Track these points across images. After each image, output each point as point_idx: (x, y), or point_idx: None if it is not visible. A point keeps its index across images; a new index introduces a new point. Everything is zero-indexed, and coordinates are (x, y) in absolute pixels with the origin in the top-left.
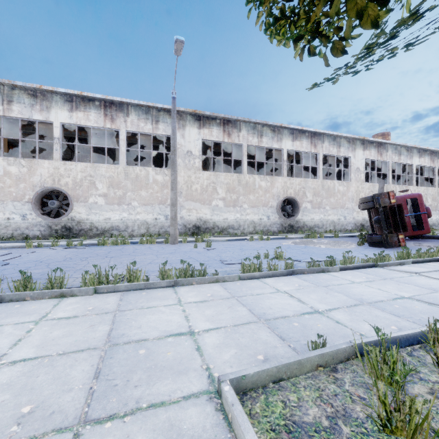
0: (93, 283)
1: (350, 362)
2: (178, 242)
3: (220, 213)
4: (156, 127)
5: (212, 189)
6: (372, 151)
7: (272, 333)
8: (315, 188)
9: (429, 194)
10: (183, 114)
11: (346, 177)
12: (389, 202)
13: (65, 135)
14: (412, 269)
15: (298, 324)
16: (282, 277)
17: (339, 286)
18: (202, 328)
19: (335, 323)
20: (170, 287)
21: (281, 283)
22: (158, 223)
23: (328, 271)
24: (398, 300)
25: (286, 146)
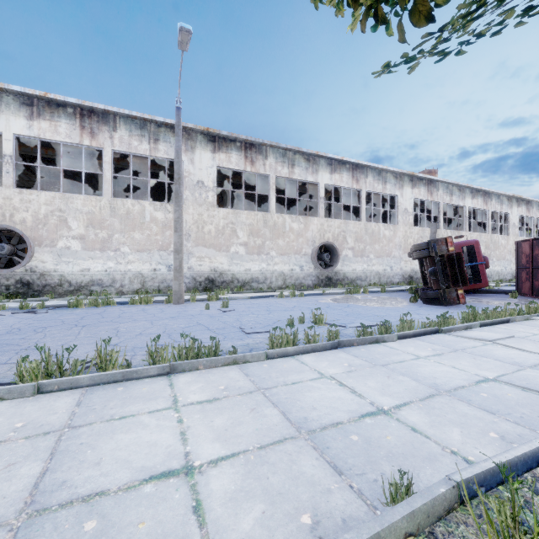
0: (36, 376)
1: (452, 517)
2: (183, 301)
3: (241, 262)
4: (155, 147)
5: (231, 231)
6: (422, 190)
7: (321, 459)
8: (357, 232)
9: (482, 241)
10: (192, 132)
11: (391, 220)
12: (446, 250)
13: (23, 153)
14: (484, 336)
15: (357, 437)
16: (325, 352)
17: (401, 364)
18: (207, 458)
19: (411, 432)
20: (163, 375)
21: (325, 362)
22: (157, 275)
23: (383, 341)
24: (482, 384)
25: (323, 179)
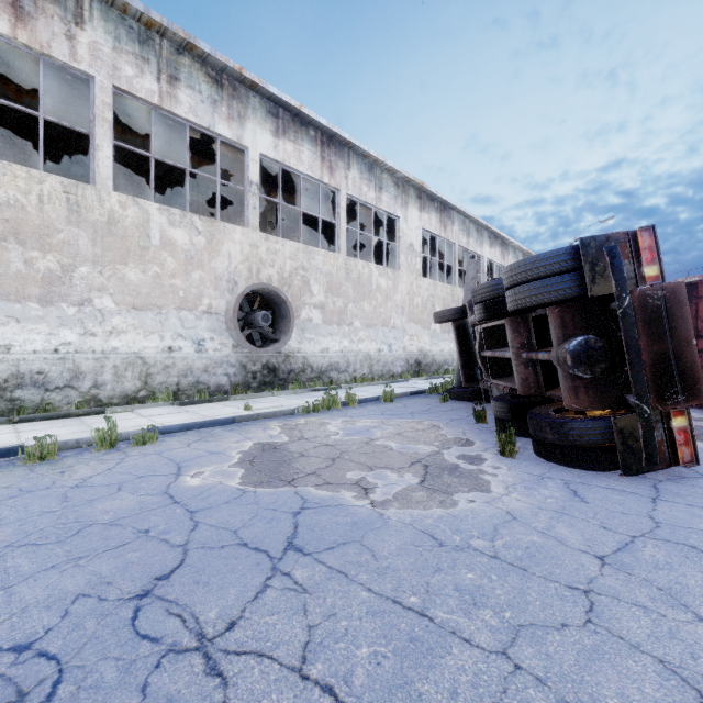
0: None
1: None
2: None
3: None
4: None
5: None
6: (433, 218)
7: None
8: (331, 273)
9: None
10: None
11: None
12: (635, 277)
13: None
14: None
15: None
16: None
17: None
18: None
19: None
20: None
21: None
22: None
23: None
24: None
25: (257, 143)
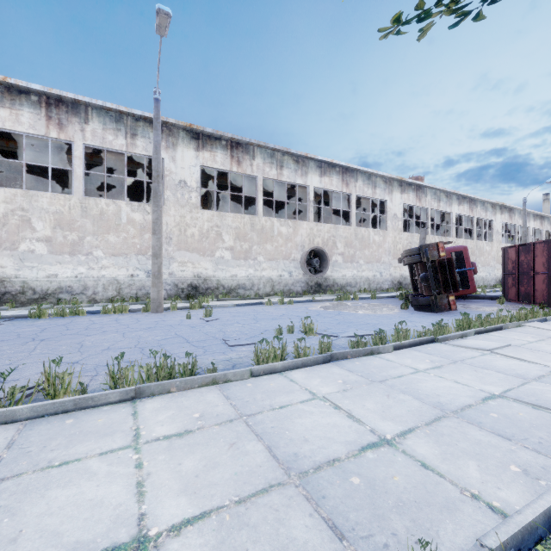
0: None
1: None
2: (163, 310)
3: (227, 268)
4: (133, 143)
5: (216, 235)
6: (411, 195)
7: (316, 515)
8: (347, 237)
9: (468, 247)
10: (173, 128)
11: (380, 225)
12: (438, 256)
13: None
14: (481, 345)
15: (359, 479)
16: (316, 367)
17: (400, 379)
18: (168, 522)
19: (422, 468)
20: (127, 400)
21: (317, 379)
22: (135, 281)
23: (378, 352)
24: (489, 401)
25: (312, 182)
